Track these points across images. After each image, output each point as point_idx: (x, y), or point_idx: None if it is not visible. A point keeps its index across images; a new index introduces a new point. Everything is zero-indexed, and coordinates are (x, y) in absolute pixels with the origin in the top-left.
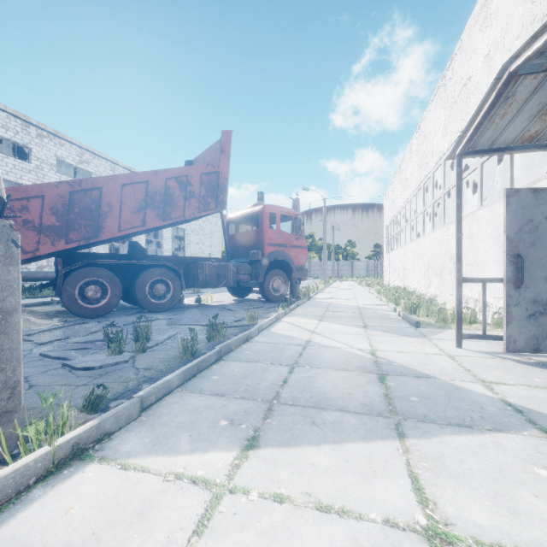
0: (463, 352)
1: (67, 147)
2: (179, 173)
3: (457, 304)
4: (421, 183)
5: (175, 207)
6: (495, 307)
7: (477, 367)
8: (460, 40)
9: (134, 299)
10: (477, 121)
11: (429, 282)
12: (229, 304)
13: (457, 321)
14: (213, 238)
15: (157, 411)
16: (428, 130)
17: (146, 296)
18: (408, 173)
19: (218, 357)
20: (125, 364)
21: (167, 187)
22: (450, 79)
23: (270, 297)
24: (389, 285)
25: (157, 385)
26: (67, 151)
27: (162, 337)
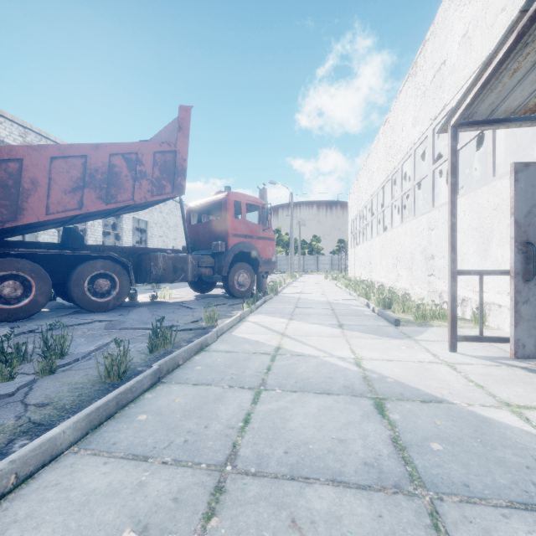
0: (461, 358)
1: (7, 125)
2: (127, 150)
3: (451, 301)
4: (389, 176)
5: (122, 188)
6: (474, 302)
7: (488, 382)
8: (432, 24)
9: (70, 297)
10: (484, 78)
11: (398, 276)
12: (188, 301)
13: (451, 321)
14: (177, 231)
15: (8, 512)
16: (397, 121)
17: (85, 293)
18: (375, 166)
19: (155, 379)
20: (11, 397)
21: (112, 165)
22: (422, 66)
23: (235, 292)
24: (356, 279)
25: (23, 453)
26: (7, 130)
27: (89, 347)
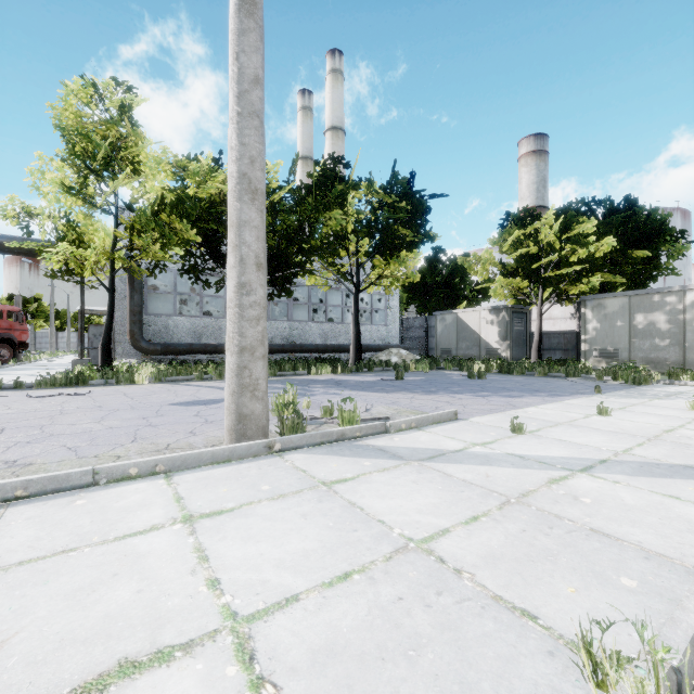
0: None
1: None
2: None
3: None
4: None
5: None
6: None
7: None
8: None
9: None
10: None
11: None
12: None
13: None
14: None
15: None
16: None
17: None
18: None
19: None
20: None
21: None
22: None
23: None
24: None
25: None
26: None
27: None
